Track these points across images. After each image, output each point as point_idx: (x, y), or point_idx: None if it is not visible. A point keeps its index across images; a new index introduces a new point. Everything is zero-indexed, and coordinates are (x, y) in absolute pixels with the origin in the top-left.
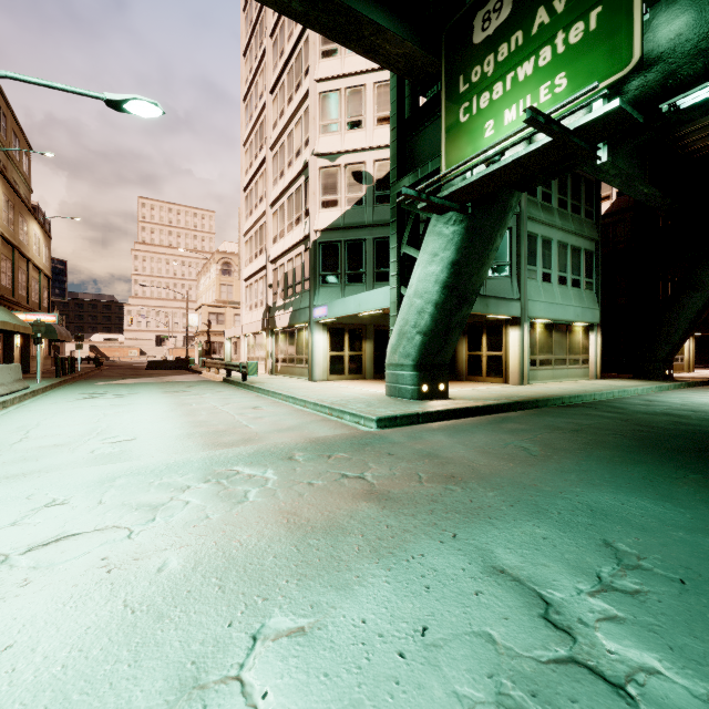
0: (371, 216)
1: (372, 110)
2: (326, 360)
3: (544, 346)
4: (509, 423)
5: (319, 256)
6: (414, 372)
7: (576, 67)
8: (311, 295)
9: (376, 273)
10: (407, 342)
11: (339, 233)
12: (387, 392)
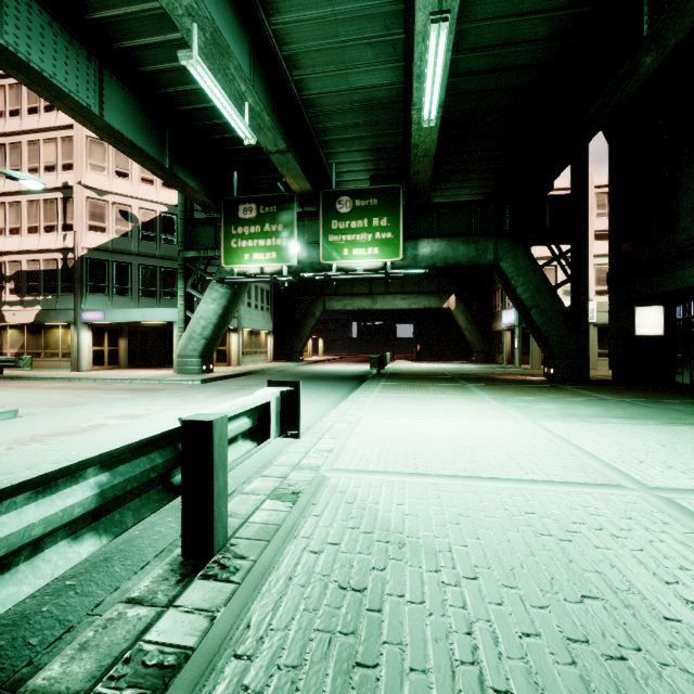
0: (137, 248)
1: (138, 170)
2: (91, 354)
3: (248, 344)
4: (253, 378)
5: (87, 269)
6: (200, 359)
7: (279, 253)
8: (78, 300)
9: (141, 290)
10: (195, 343)
11: (107, 254)
12: (178, 372)
